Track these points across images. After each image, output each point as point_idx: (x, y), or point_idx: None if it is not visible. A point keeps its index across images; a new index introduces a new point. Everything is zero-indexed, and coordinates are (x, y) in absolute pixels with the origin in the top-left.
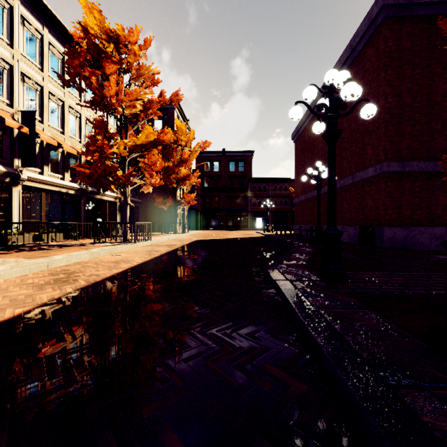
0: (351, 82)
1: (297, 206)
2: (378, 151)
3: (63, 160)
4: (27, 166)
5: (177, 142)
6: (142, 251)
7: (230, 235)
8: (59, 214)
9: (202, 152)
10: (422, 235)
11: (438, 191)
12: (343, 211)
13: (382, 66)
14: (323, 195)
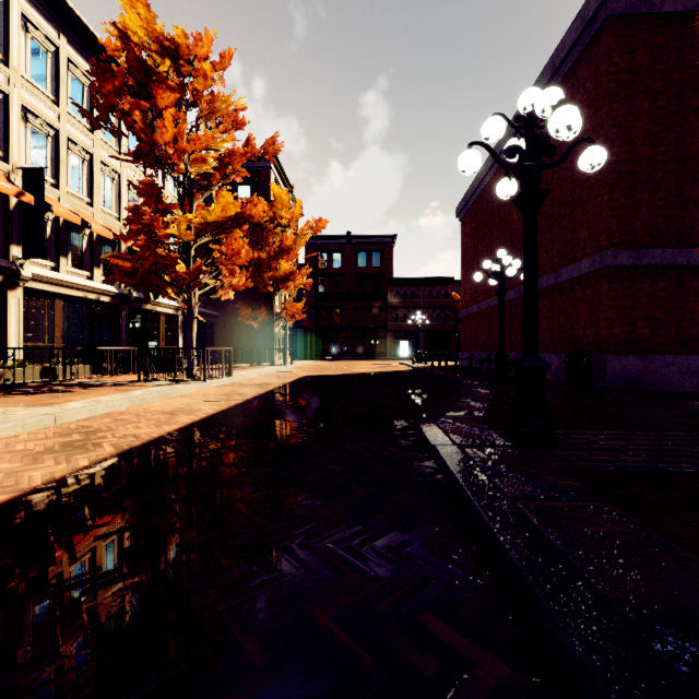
0: (567, 105)
1: (465, 322)
2: (598, 232)
3: (92, 249)
4: (32, 257)
5: (274, 221)
6: (216, 393)
7: (359, 368)
8: (85, 334)
9: (315, 237)
10: (668, 367)
11: (695, 297)
12: (539, 329)
13: (604, 96)
14: (507, 305)
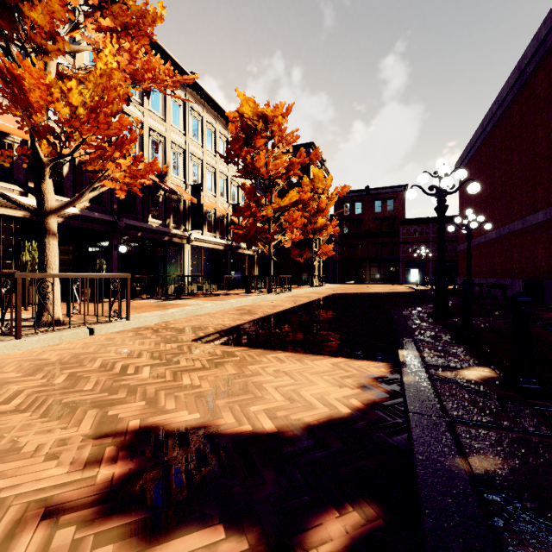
0: (446, 178)
1: (462, 254)
2: (549, 192)
3: (215, 221)
4: (194, 229)
5: (313, 191)
6: (287, 300)
7: (373, 289)
8: (212, 268)
9: None
10: None
11: None
12: (513, 261)
13: None
14: (491, 242)
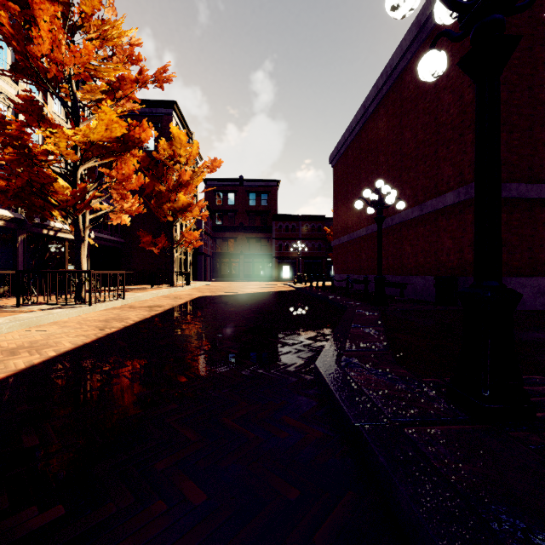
0: None
1: (337, 250)
2: (462, 167)
3: None
4: None
5: (173, 158)
6: (96, 319)
7: (249, 289)
8: None
9: (213, 179)
10: (523, 288)
11: (543, 227)
12: (404, 255)
13: (468, 44)
14: (375, 235)
